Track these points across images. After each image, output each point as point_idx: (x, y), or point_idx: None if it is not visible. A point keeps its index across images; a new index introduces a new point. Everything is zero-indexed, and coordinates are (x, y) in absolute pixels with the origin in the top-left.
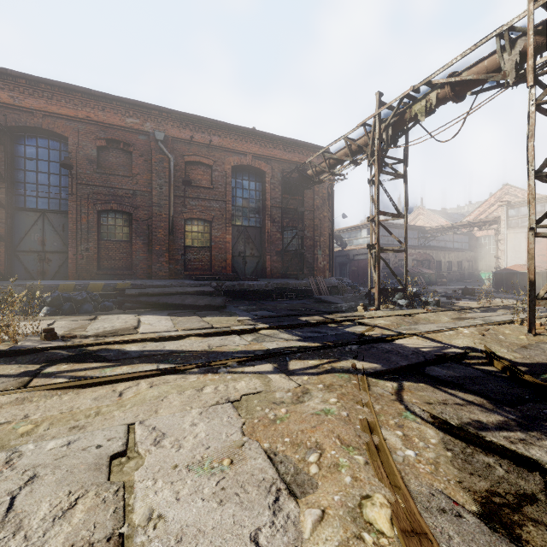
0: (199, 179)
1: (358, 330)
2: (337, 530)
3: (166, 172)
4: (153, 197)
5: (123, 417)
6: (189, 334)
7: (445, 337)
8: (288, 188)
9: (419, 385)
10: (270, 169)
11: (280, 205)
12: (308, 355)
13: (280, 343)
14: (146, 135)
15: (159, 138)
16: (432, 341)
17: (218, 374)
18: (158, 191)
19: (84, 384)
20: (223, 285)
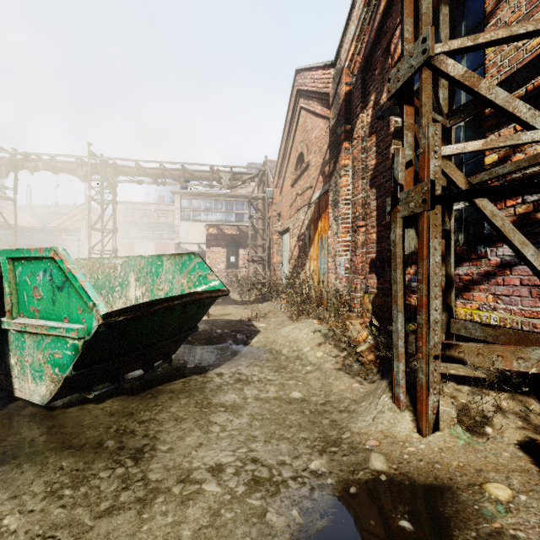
0: None
1: None
2: None
3: None
4: None
5: None
6: None
7: None
8: None
9: None
10: None
11: None
12: None
13: None
14: None
15: None
16: None
17: None
18: None
19: None
20: None
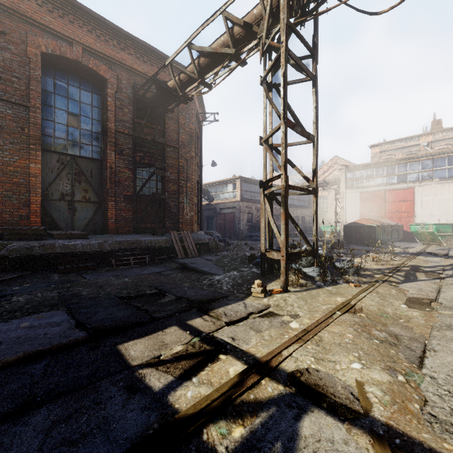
0: None
1: None
2: None
3: None
4: None
5: None
6: None
7: None
8: (143, 111)
9: None
10: (115, 78)
11: (131, 132)
12: None
13: None
14: None
15: None
16: None
17: None
18: None
19: None
20: (3, 248)
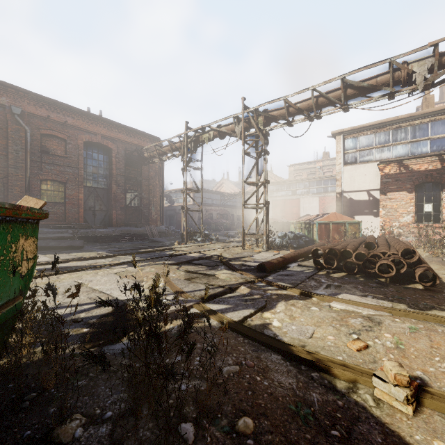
0: (54, 149)
1: (171, 253)
2: (150, 282)
3: (22, 140)
4: (9, 160)
5: (68, 281)
6: (71, 260)
7: (209, 252)
8: (130, 162)
9: (187, 265)
10: (116, 147)
11: (124, 174)
12: (144, 261)
13: (129, 259)
14: (1, 107)
15: (16, 112)
16: (202, 254)
17: (102, 269)
18: (14, 156)
19: (33, 277)
20: (78, 232)
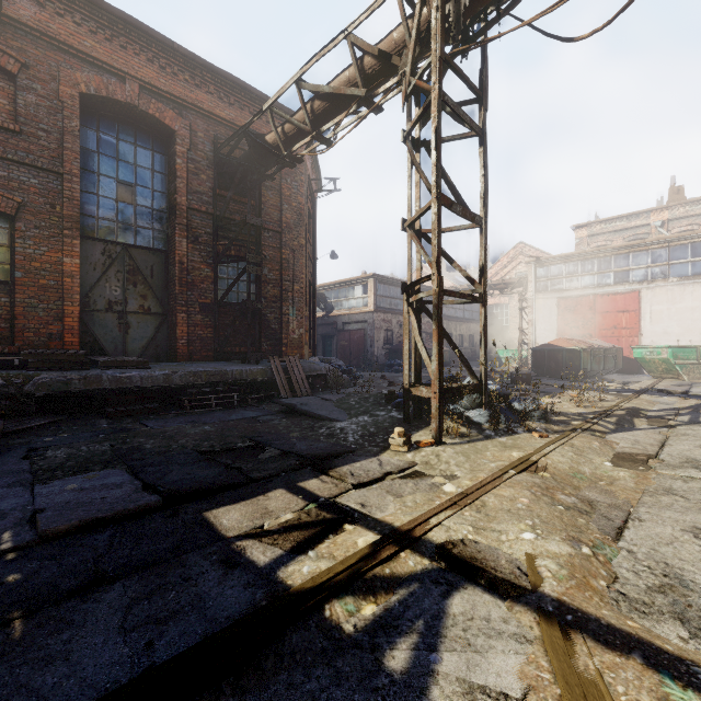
0: None
1: (512, 691)
2: None
3: None
4: None
5: None
6: None
7: None
8: (228, 177)
9: None
10: (187, 129)
11: (211, 209)
12: None
13: None
14: None
15: None
16: None
17: None
18: None
19: None
20: (28, 381)
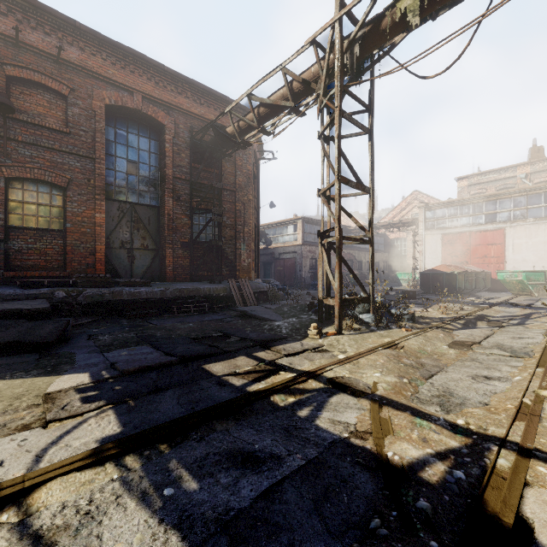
0: (40, 114)
1: (351, 421)
2: None
3: None
4: None
5: None
6: None
7: None
8: (200, 155)
9: None
10: (172, 123)
11: (188, 177)
12: None
13: None
14: None
15: None
16: None
17: None
18: None
19: None
20: (80, 294)
